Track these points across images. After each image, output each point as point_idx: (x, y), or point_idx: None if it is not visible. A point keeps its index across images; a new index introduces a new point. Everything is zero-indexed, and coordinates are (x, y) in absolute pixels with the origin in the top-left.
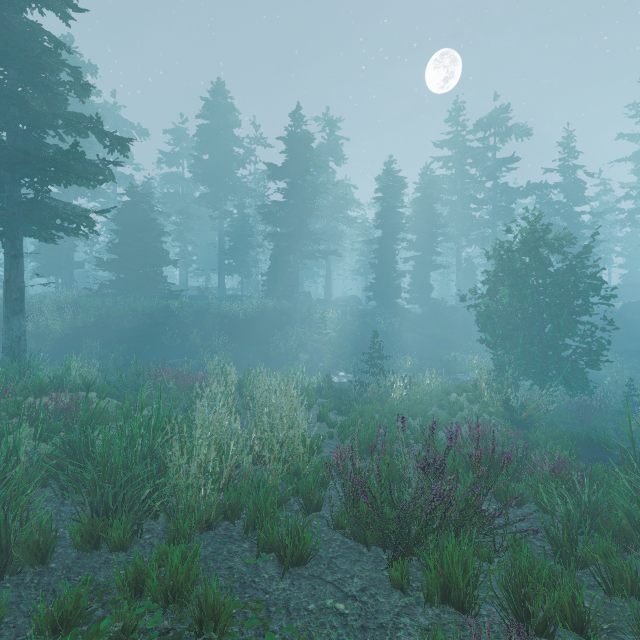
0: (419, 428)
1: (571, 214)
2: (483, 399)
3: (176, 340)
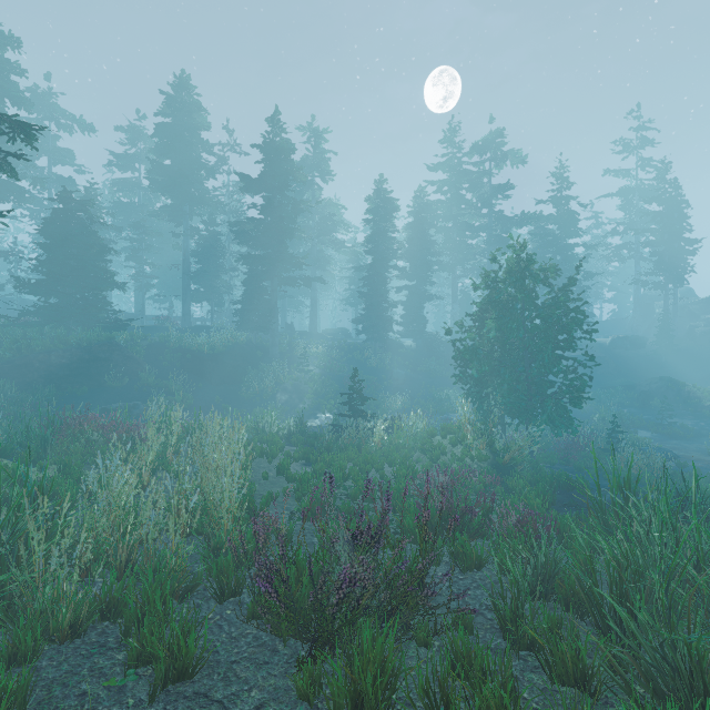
0: (392, 478)
1: (564, 246)
2: (466, 442)
3: (123, 380)
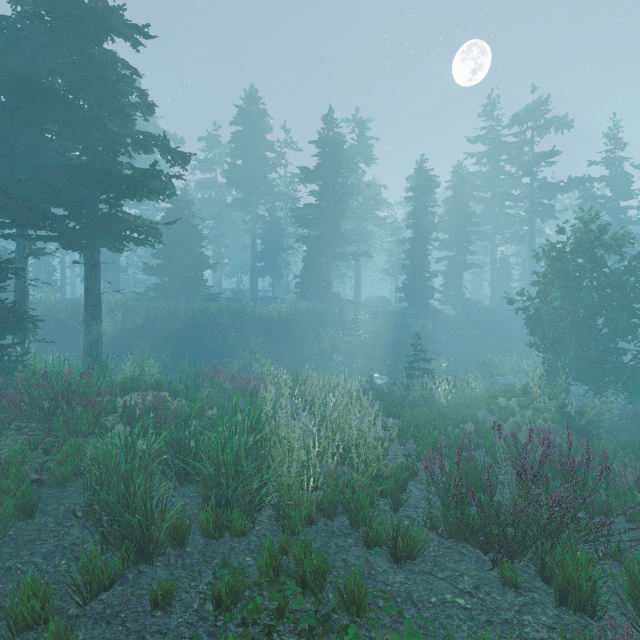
0: (475, 433)
1: (617, 209)
2: (536, 405)
3: (216, 341)
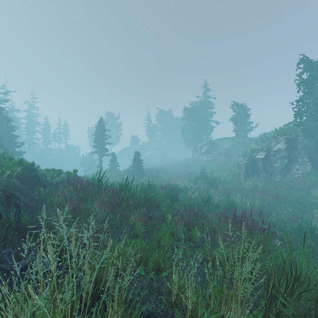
0: None
1: (30, 131)
2: None
3: None
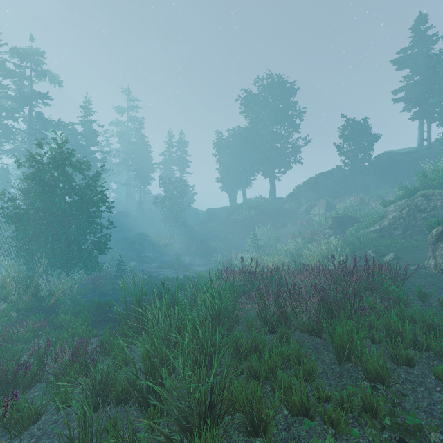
0: None
1: (89, 152)
2: (11, 298)
3: None
